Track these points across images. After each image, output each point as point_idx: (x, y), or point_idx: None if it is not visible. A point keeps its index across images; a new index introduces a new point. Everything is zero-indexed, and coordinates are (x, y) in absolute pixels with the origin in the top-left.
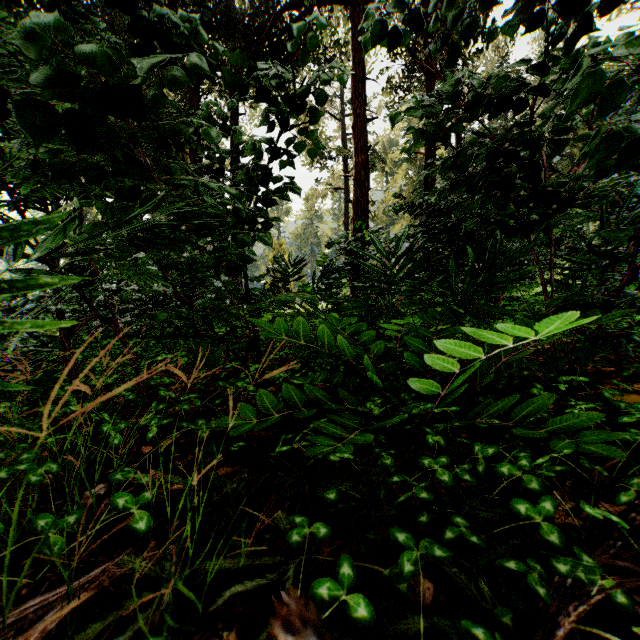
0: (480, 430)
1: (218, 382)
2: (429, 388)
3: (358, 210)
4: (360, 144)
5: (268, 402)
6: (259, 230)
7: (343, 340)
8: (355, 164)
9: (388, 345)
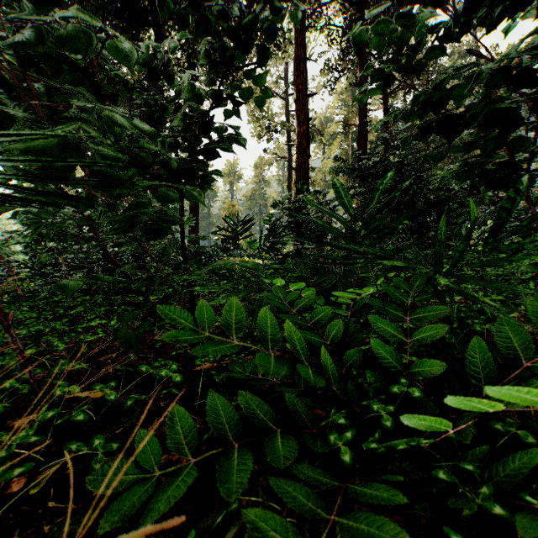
0: (522, 501)
1: (140, 367)
2: (432, 425)
3: (300, 174)
4: (302, 116)
5: (182, 432)
6: (197, 186)
7: (292, 328)
8: (297, 134)
9: (338, 312)
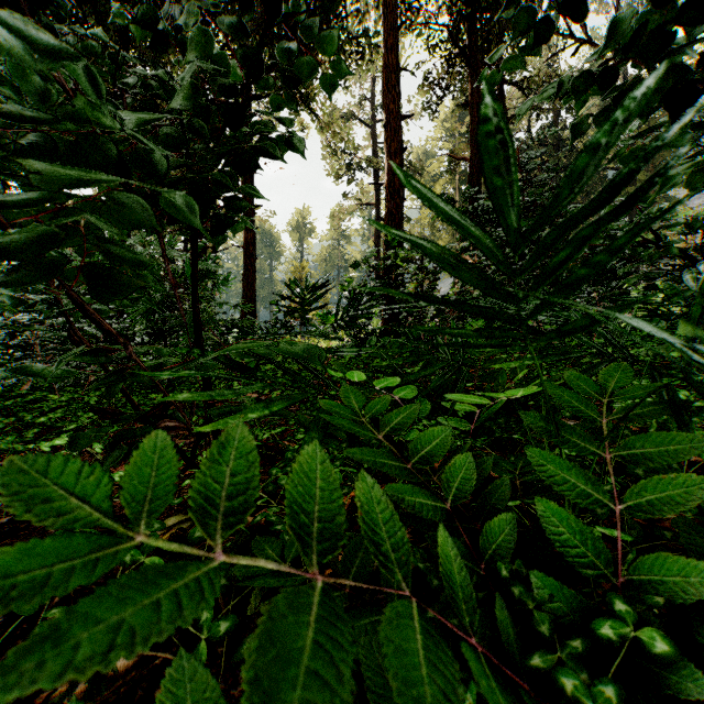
0: None
1: None
2: None
3: (391, 224)
4: (394, 145)
5: None
6: (220, 216)
7: (374, 492)
8: (388, 169)
9: (455, 425)
